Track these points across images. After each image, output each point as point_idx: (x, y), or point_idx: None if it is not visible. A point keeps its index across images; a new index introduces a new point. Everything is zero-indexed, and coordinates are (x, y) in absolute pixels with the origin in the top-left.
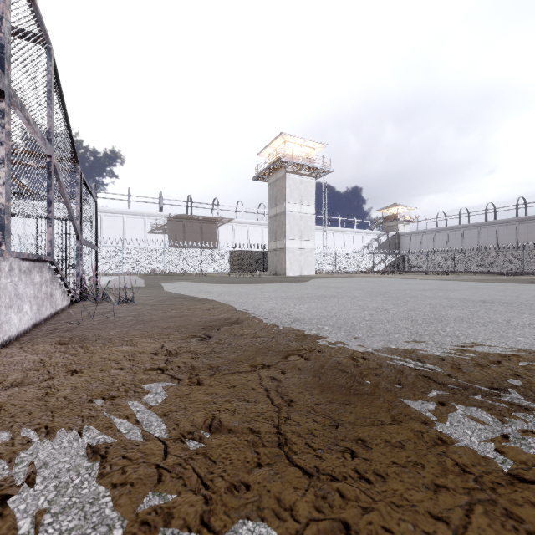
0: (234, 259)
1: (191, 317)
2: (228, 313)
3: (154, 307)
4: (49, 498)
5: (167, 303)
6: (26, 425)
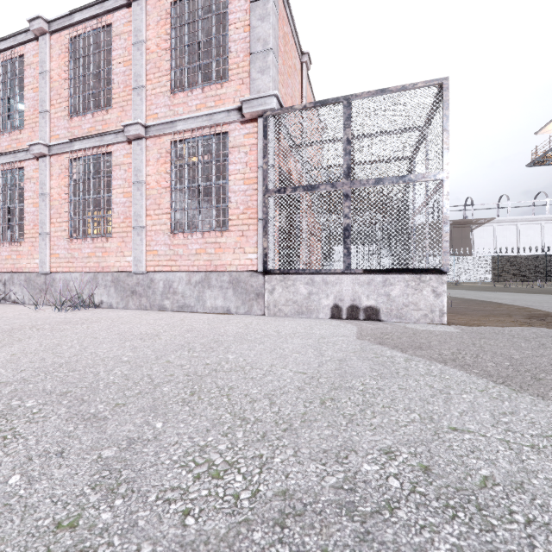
0: (498, 266)
1: (510, 311)
2: (542, 311)
3: (466, 304)
4: (534, 335)
5: (472, 303)
6: (495, 327)
